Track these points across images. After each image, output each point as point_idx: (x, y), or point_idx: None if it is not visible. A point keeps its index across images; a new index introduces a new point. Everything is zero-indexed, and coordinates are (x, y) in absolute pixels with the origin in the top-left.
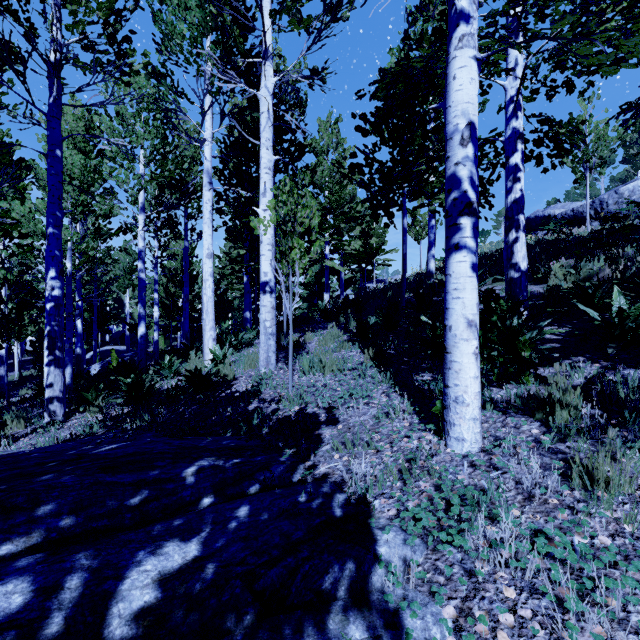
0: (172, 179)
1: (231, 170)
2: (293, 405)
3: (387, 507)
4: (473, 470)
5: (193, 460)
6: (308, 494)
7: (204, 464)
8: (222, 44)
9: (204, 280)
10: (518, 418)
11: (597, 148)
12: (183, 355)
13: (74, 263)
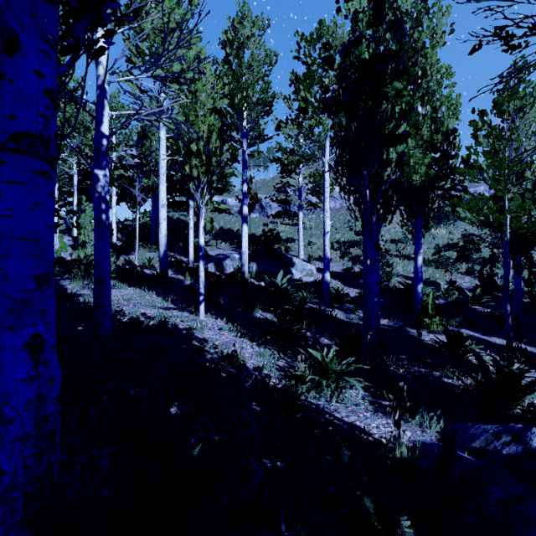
0: None
1: None
2: None
3: None
4: None
5: None
6: None
7: None
8: None
9: None
10: None
11: None
12: None
13: None
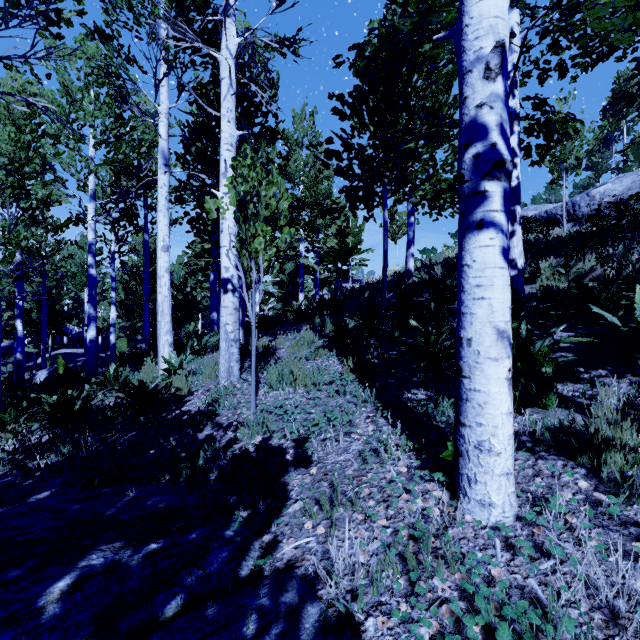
0: (129, 165)
1: (194, 154)
2: (254, 435)
3: (388, 636)
4: (511, 556)
5: (79, 555)
6: (261, 614)
7: (94, 564)
8: (177, 0)
9: (159, 276)
10: (553, 461)
11: (574, 148)
12: (139, 361)
13: (4, 255)
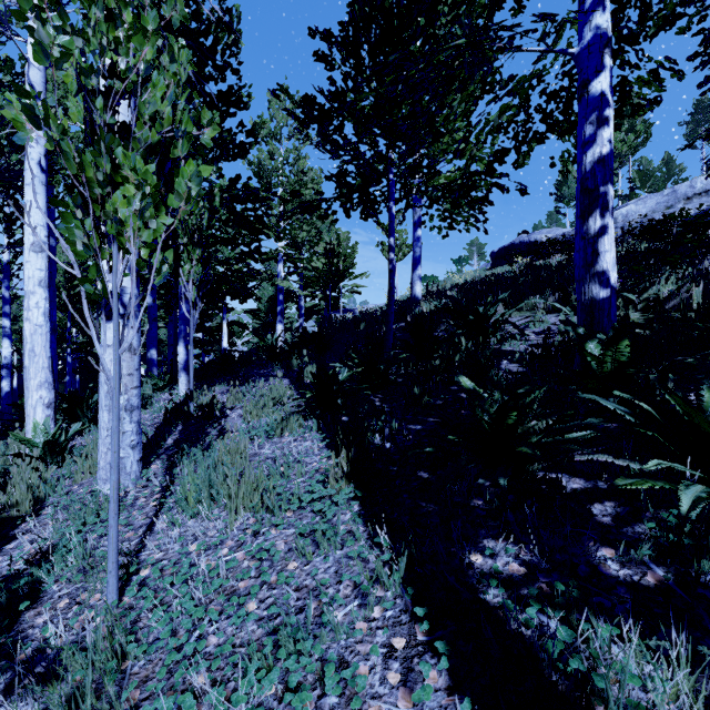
0: None
1: None
2: None
3: None
4: None
5: None
6: None
7: None
8: None
9: (25, 293)
10: None
11: None
12: (20, 425)
13: None
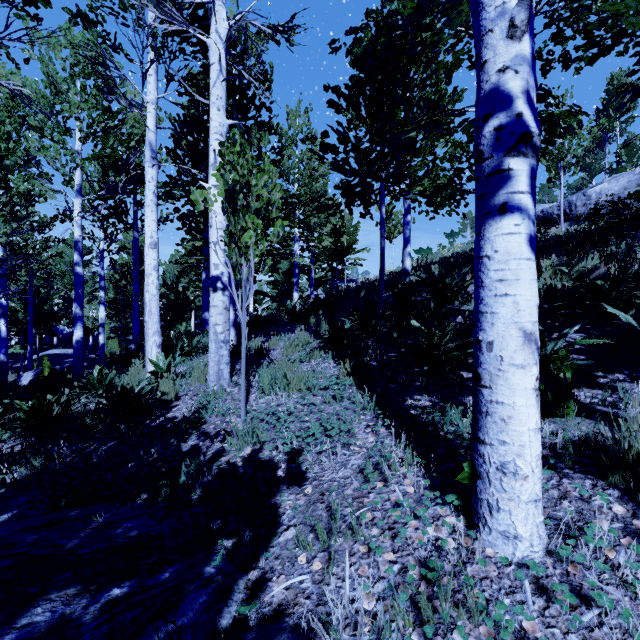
0: (118, 160)
1: (184, 148)
2: (243, 446)
3: None
4: (545, 603)
5: (20, 608)
6: None
7: (37, 621)
8: None
9: (146, 274)
10: (580, 480)
11: (571, 147)
12: (127, 363)
13: None
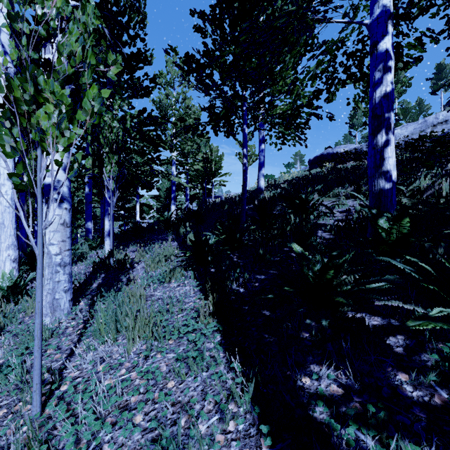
0: None
1: None
2: None
3: None
4: None
5: None
6: None
7: None
8: None
9: None
10: None
11: None
12: None
13: None
